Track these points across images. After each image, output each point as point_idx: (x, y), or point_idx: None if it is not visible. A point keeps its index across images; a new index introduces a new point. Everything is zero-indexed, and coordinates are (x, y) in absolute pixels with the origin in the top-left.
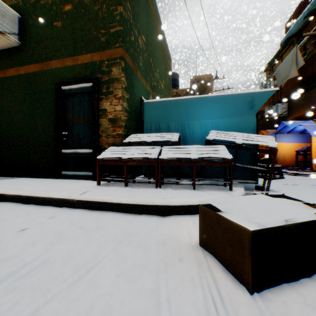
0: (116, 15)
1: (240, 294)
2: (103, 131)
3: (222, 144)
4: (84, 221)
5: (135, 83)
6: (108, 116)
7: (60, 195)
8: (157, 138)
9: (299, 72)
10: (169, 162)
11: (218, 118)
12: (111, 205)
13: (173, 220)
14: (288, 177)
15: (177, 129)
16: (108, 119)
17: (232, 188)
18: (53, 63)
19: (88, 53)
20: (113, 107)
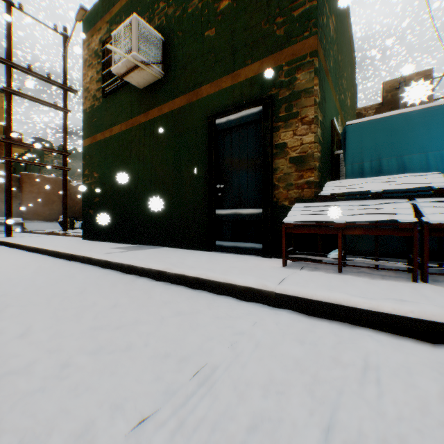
0: None
1: None
2: (280, 179)
3: None
4: (322, 341)
5: (326, 95)
6: (290, 154)
7: (247, 281)
8: (393, 184)
9: None
10: None
11: None
12: (352, 311)
13: None
14: None
15: (422, 165)
16: (290, 159)
17: None
18: (204, 90)
19: (255, 62)
20: (299, 138)
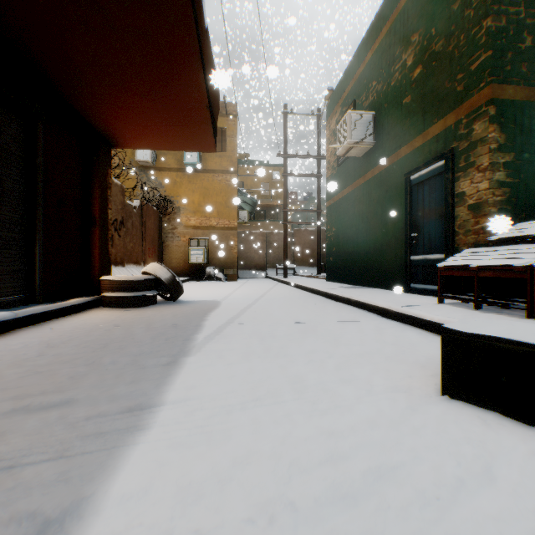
0: (479, 37)
1: (430, 390)
2: (459, 226)
3: None
4: (388, 329)
5: (534, 122)
6: (467, 201)
7: (383, 304)
8: None
9: None
10: None
11: None
12: (424, 322)
13: None
14: None
15: None
16: (467, 207)
17: None
18: (402, 151)
19: (439, 119)
20: (474, 186)
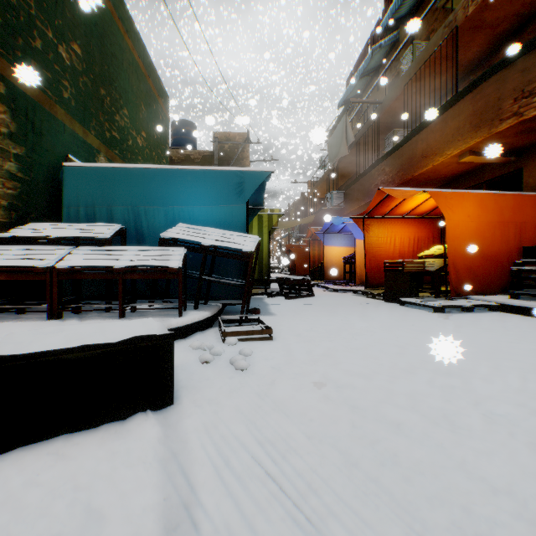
0: None
1: None
2: None
3: (184, 245)
4: None
5: (46, 128)
6: None
7: None
8: (72, 232)
9: (357, 151)
10: (75, 273)
11: (194, 204)
12: None
13: None
14: (325, 294)
15: (126, 218)
16: None
17: (181, 312)
18: None
19: None
20: None
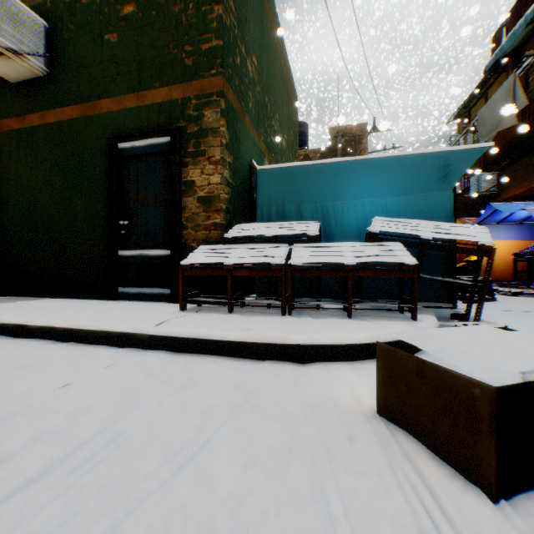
0: (212, 20)
1: (474, 501)
2: (189, 219)
3: (397, 240)
4: (167, 371)
5: (241, 137)
6: (198, 193)
7: (122, 326)
8: (282, 230)
9: (518, 119)
10: (305, 270)
11: (387, 195)
12: (210, 343)
13: (320, 370)
14: (502, 298)
15: (314, 215)
16: (198, 199)
17: (416, 316)
18: (103, 105)
19: (163, 86)
20: (207, 177)
